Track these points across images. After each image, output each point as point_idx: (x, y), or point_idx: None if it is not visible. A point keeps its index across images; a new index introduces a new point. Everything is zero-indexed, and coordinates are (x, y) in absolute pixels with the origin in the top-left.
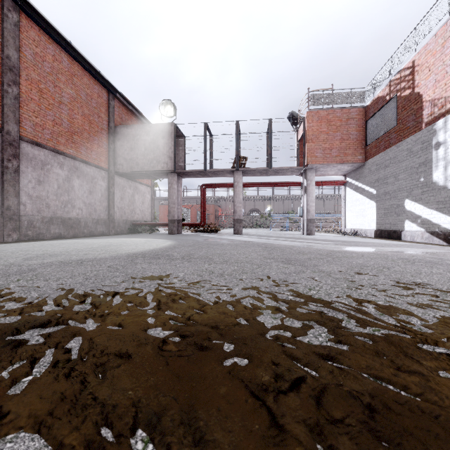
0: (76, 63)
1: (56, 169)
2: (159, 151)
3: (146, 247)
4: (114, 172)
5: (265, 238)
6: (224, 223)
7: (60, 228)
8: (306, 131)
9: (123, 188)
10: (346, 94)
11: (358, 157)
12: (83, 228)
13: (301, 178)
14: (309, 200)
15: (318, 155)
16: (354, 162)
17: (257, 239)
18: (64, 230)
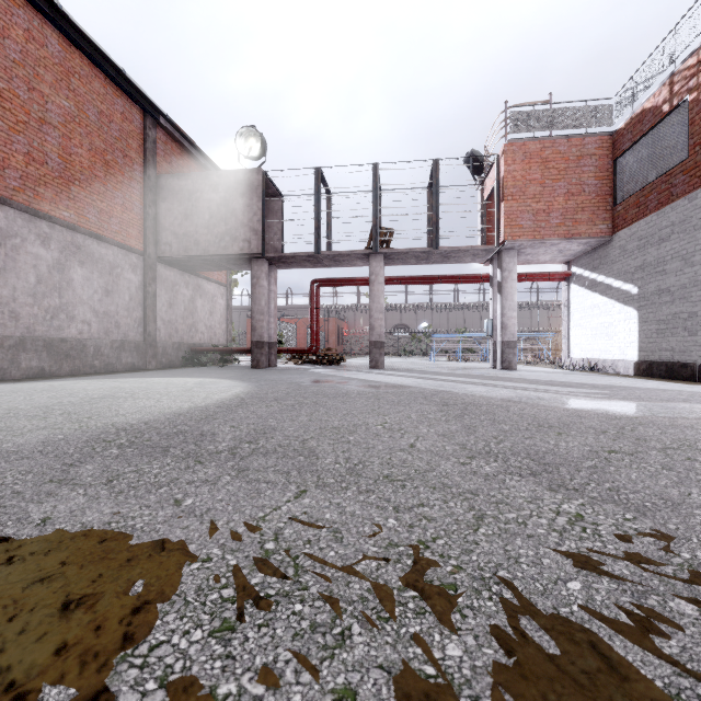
0: (77, 52)
1: (33, 247)
2: (235, 219)
3: (178, 402)
4: (155, 258)
5: (429, 376)
6: (352, 349)
7: (42, 359)
8: (503, 180)
9: (173, 286)
10: (576, 111)
11: (600, 227)
12: (91, 357)
13: (491, 267)
14: (507, 307)
15: (525, 223)
16: (591, 236)
17: (416, 380)
18: (50, 361)
